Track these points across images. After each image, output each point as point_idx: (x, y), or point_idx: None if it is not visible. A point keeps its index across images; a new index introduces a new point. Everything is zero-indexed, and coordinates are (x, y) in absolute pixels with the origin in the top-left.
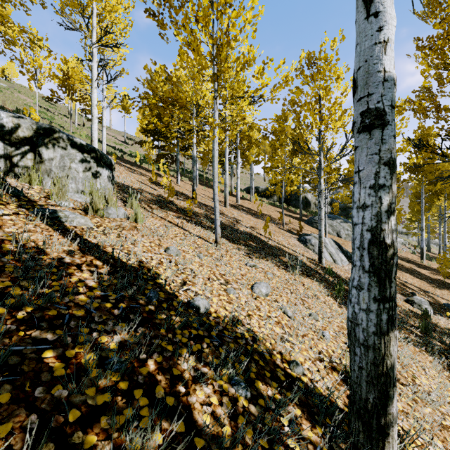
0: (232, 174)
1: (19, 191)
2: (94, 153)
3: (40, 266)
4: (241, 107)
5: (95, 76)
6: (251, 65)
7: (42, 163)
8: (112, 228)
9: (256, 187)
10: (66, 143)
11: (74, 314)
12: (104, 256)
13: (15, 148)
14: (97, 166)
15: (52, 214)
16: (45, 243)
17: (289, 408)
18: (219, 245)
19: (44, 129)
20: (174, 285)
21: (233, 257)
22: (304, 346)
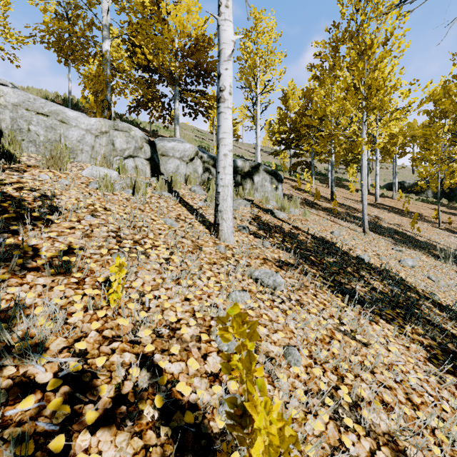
0: (368, 171)
1: (252, 201)
2: (275, 174)
3: (286, 232)
4: (388, 126)
5: (258, 117)
6: (397, 89)
7: (254, 184)
8: (296, 219)
9: (400, 182)
10: (263, 171)
11: (310, 249)
12: (307, 231)
13: (242, 178)
14: (276, 182)
15: (271, 211)
16: (282, 223)
17: (425, 302)
18: (366, 233)
19: (255, 165)
20: (345, 248)
21: (379, 243)
22: (444, 294)
